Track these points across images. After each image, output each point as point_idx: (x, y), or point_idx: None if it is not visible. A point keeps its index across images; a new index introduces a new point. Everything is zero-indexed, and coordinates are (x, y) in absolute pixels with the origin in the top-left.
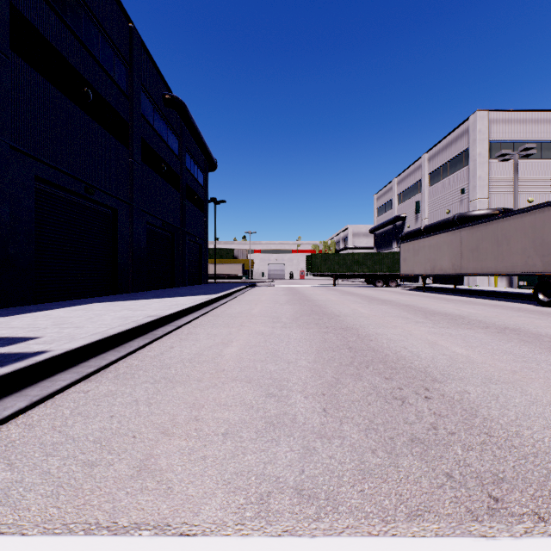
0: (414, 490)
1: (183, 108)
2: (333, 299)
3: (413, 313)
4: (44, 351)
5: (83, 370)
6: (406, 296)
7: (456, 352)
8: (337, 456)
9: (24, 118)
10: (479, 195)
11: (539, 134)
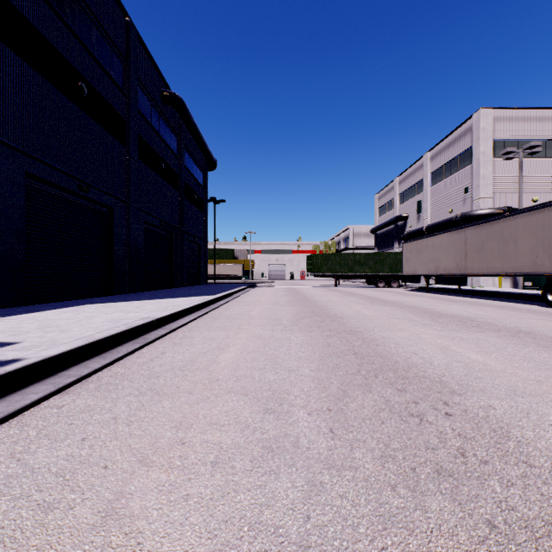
0: (450, 547)
1: (182, 105)
2: (335, 300)
3: (419, 315)
4: (17, 359)
5: (60, 381)
6: (410, 297)
7: (471, 358)
8: (349, 495)
9: (14, 112)
10: (482, 194)
11: (543, 132)
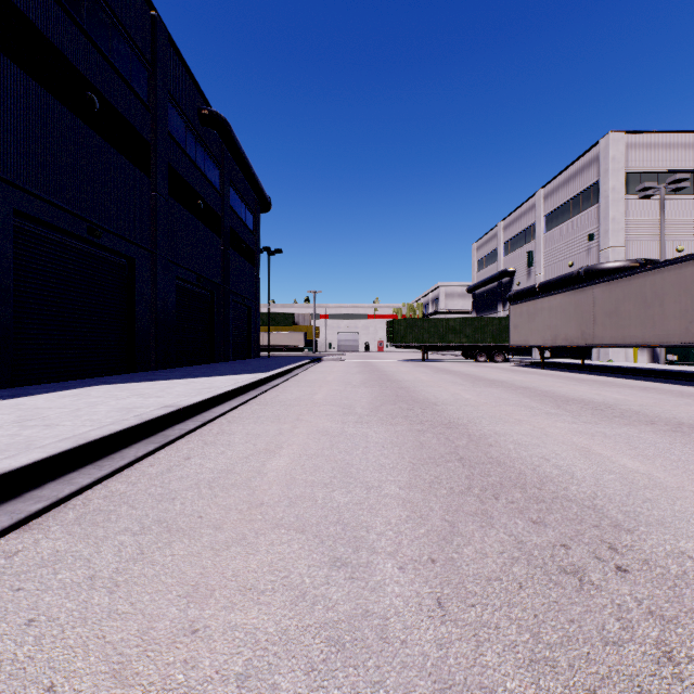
0: None
1: (226, 127)
2: (424, 378)
3: (538, 400)
4: None
5: (23, 507)
6: (521, 375)
7: (628, 467)
8: None
9: None
10: (612, 243)
11: (691, 163)
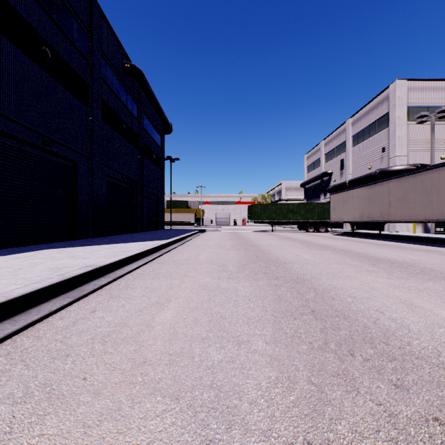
0: None
1: (141, 75)
2: (274, 244)
3: (357, 260)
4: None
5: None
6: (339, 241)
7: None
8: None
9: None
10: (398, 153)
11: None
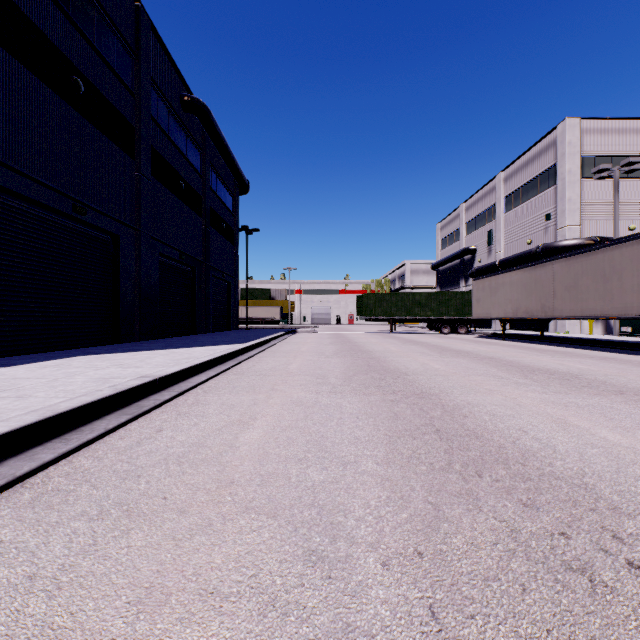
0: None
1: (206, 113)
2: (393, 349)
3: (505, 370)
4: None
5: None
6: (484, 345)
7: (610, 440)
8: None
9: None
10: (568, 222)
11: None
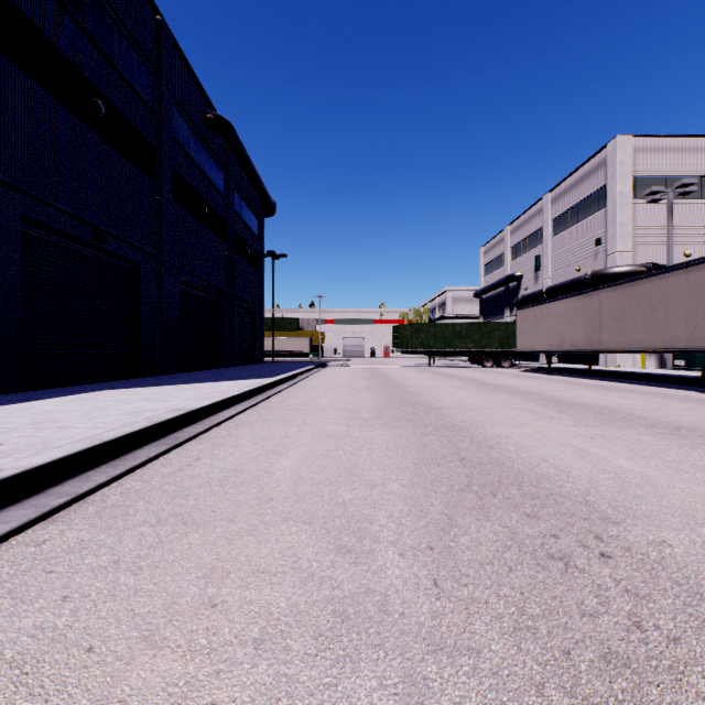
0: None
1: (231, 131)
2: (429, 384)
3: (542, 405)
4: None
5: (46, 502)
6: (527, 380)
7: (623, 467)
8: (470, 704)
9: (5, 135)
10: (619, 247)
11: (699, 167)
